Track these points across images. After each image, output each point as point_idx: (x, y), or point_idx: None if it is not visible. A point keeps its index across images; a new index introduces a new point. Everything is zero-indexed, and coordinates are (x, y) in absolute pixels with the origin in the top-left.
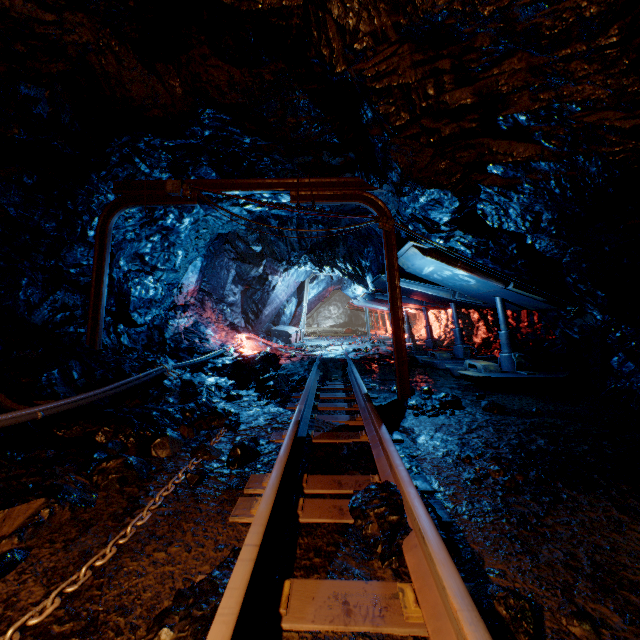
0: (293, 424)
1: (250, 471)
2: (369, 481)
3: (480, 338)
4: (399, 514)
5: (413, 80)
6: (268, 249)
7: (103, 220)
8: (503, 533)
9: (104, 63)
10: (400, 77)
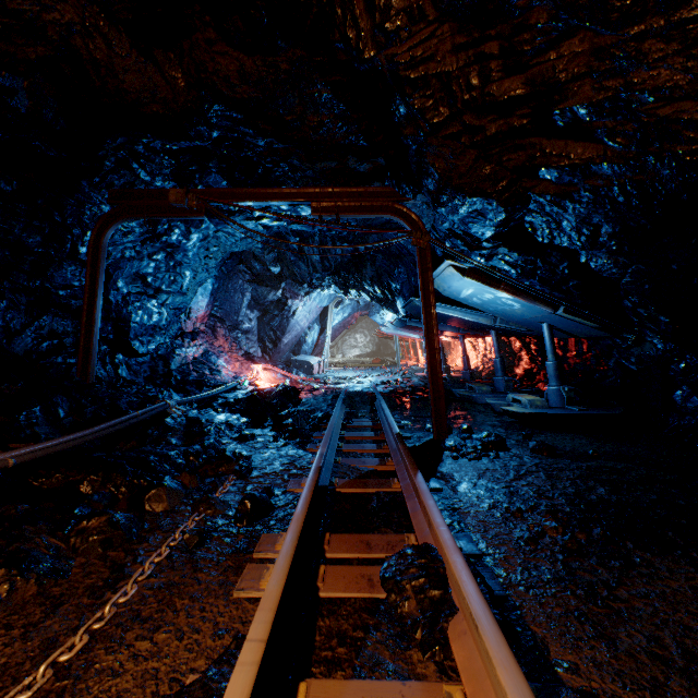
0: (313, 471)
1: (261, 529)
2: (404, 542)
3: (522, 369)
4: (442, 588)
5: (454, 68)
6: (287, 270)
7: (96, 234)
8: (569, 610)
9: (92, 48)
10: (439, 64)
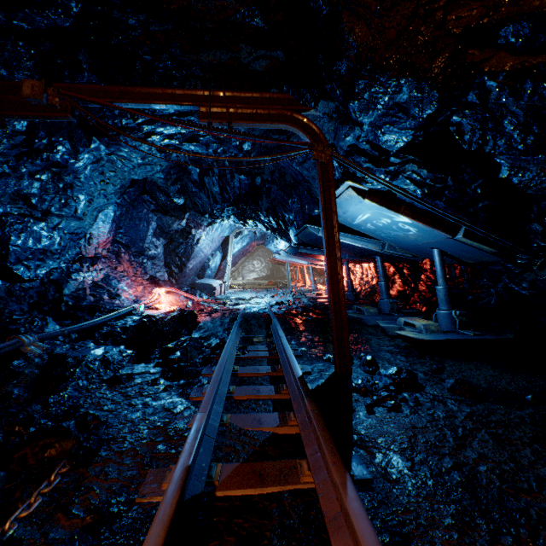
0: (172, 487)
1: None
2: None
3: (396, 291)
4: None
5: None
6: (190, 201)
7: None
8: None
9: None
10: None
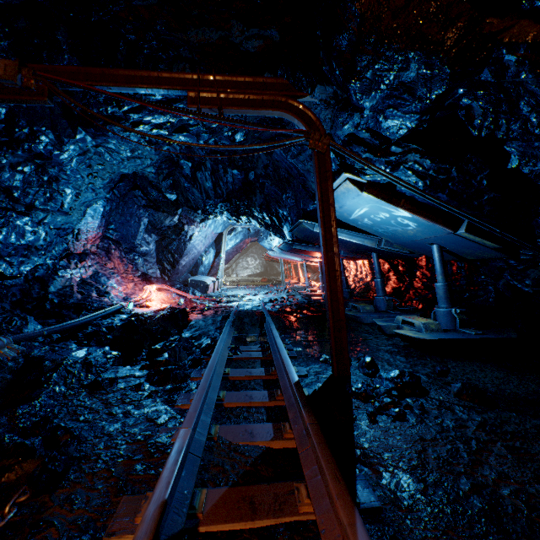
0: (141, 533)
1: None
2: None
3: (391, 287)
4: None
5: None
6: (183, 197)
7: None
8: None
9: None
10: None
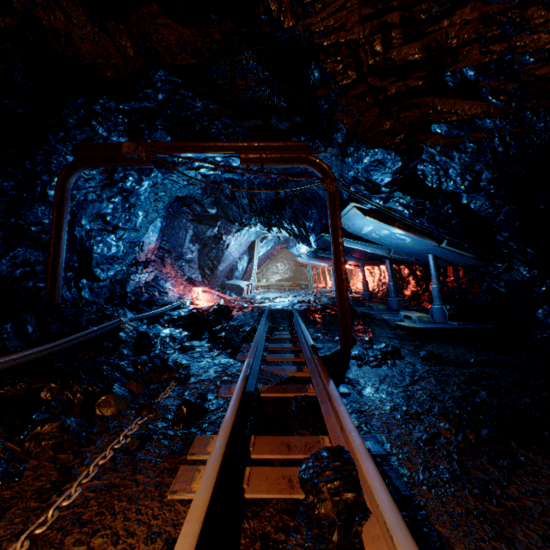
0: (241, 380)
1: (195, 432)
2: (319, 443)
3: (410, 291)
4: (355, 491)
5: (361, 36)
6: (222, 212)
7: (62, 180)
8: (469, 510)
9: (52, 19)
10: (348, 33)
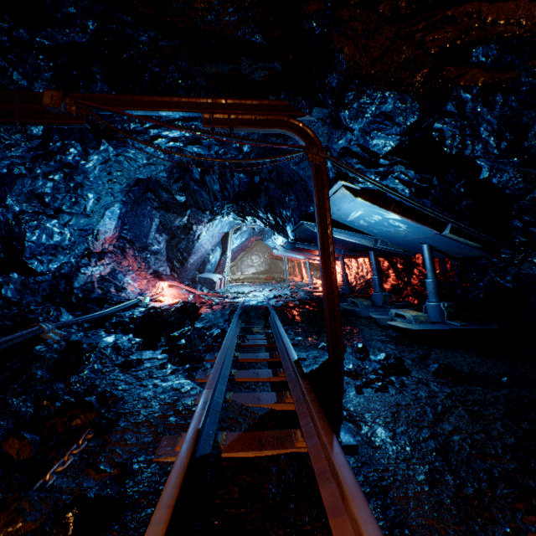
0: (186, 444)
1: None
2: None
3: (390, 284)
4: None
5: None
6: (192, 199)
7: None
8: None
9: None
10: None
